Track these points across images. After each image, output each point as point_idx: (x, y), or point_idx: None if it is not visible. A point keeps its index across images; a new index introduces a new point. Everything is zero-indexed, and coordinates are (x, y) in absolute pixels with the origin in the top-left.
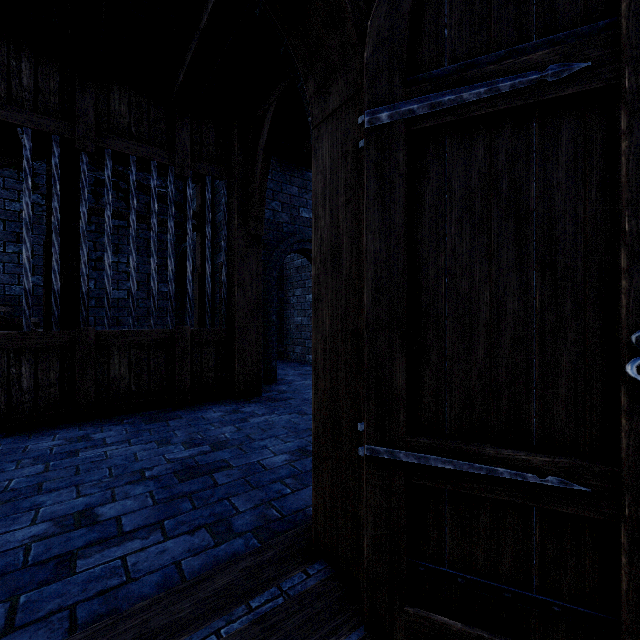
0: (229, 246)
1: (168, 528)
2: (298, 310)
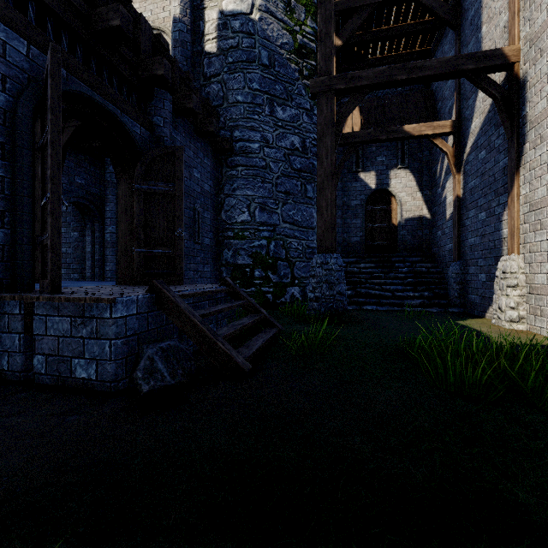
0: None
1: None
2: (63, 243)
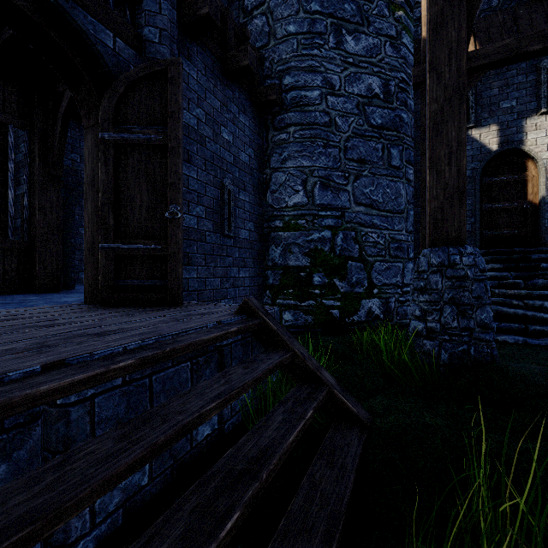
0: (31, 180)
1: None
2: None
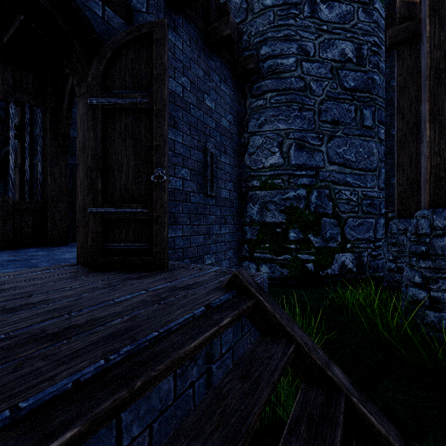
0: (44, 150)
1: (1, 269)
2: None
